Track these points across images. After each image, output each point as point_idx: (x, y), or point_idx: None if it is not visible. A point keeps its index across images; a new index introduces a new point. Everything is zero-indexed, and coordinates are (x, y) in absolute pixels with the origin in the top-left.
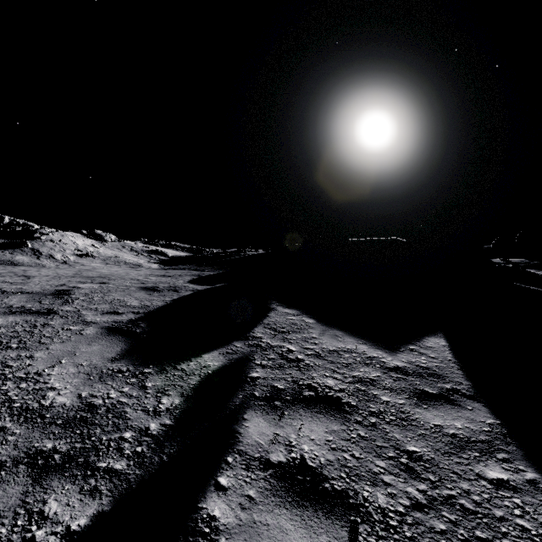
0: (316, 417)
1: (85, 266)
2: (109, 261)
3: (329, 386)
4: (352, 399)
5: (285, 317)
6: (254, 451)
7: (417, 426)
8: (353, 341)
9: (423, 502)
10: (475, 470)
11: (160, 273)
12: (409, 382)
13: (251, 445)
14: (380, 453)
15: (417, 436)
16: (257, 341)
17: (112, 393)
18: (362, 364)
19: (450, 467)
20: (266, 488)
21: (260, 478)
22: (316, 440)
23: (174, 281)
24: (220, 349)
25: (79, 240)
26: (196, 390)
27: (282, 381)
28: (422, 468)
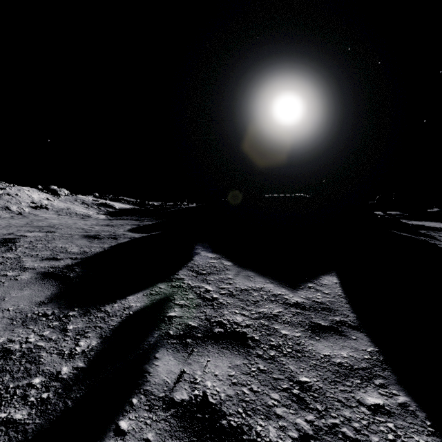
0: (222, 353)
1: (39, 217)
2: (61, 212)
3: (237, 322)
4: (256, 334)
5: (207, 260)
6: (159, 391)
7: (310, 357)
8: (262, 281)
9: (310, 433)
10: (356, 397)
11: (105, 222)
12: (306, 316)
13: (158, 384)
14: (276, 385)
15: (309, 367)
16: (179, 283)
17: (31, 337)
18: (267, 301)
19: (335, 395)
20: (165, 429)
21: (161, 418)
22: (219, 376)
23: (116, 230)
24: (145, 290)
25: (34, 194)
26: (114, 331)
27: (196, 319)
28: (311, 398)
